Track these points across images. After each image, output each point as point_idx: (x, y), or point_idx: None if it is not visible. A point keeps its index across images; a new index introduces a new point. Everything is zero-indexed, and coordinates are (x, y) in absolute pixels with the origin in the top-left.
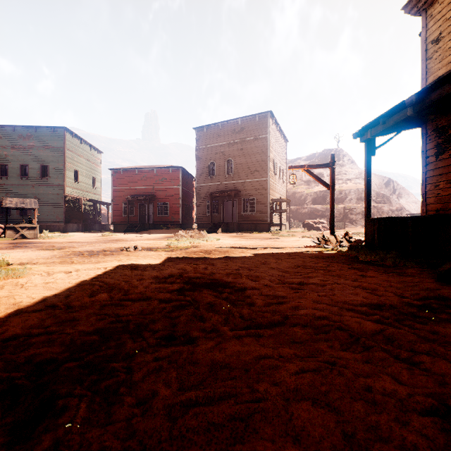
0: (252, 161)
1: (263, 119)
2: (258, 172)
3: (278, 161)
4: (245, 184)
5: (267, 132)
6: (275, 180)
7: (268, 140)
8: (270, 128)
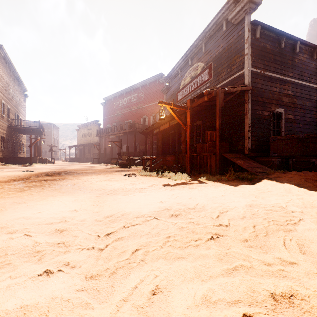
0: (46, 137)
1: (50, 125)
2: (49, 141)
3: (56, 137)
4: (43, 145)
5: (52, 130)
6: (55, 143)
7: (52, 132)
8: (53, 128)
